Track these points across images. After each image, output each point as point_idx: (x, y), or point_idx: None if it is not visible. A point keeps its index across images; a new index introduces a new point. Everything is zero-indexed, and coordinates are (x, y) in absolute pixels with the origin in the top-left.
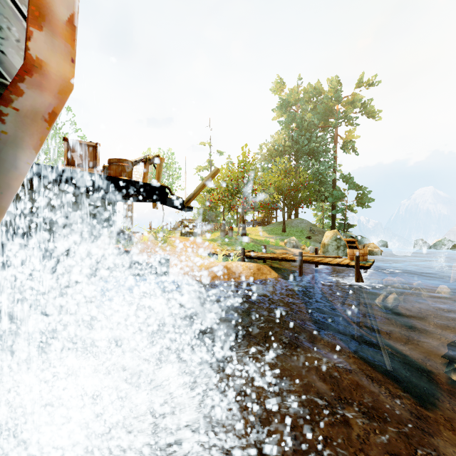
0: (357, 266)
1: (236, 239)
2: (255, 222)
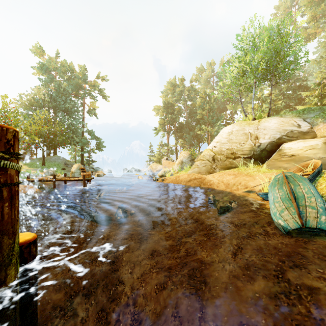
0: (84, 180)
1: None
2: None
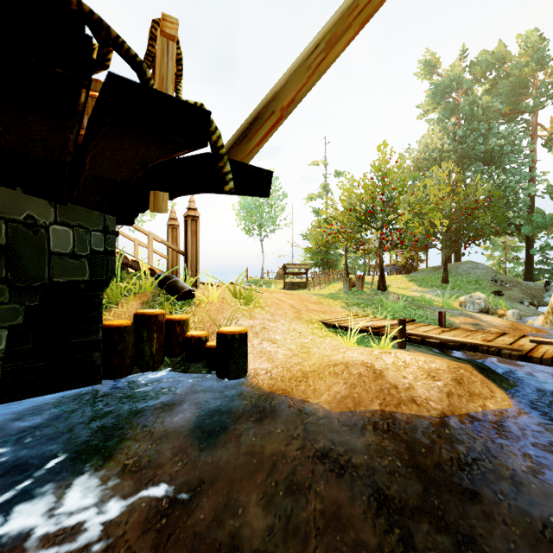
0: None
1: (370, 294)
2: (392, 268)
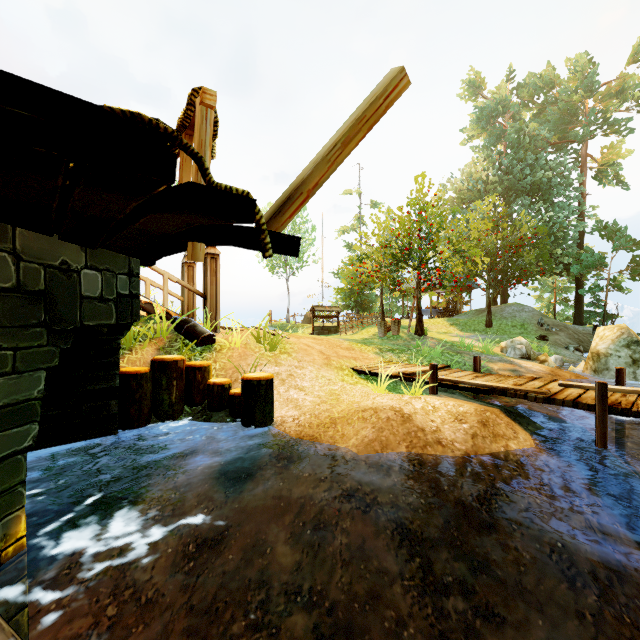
0: None
1: (407, 339)
2: (433, 311)
